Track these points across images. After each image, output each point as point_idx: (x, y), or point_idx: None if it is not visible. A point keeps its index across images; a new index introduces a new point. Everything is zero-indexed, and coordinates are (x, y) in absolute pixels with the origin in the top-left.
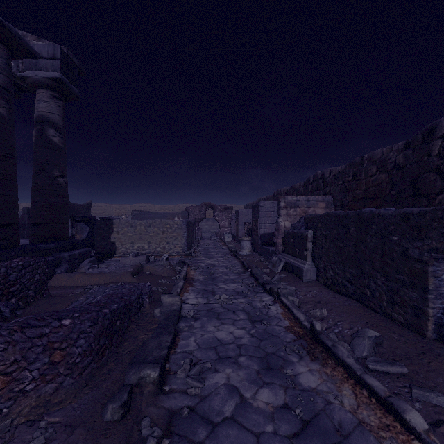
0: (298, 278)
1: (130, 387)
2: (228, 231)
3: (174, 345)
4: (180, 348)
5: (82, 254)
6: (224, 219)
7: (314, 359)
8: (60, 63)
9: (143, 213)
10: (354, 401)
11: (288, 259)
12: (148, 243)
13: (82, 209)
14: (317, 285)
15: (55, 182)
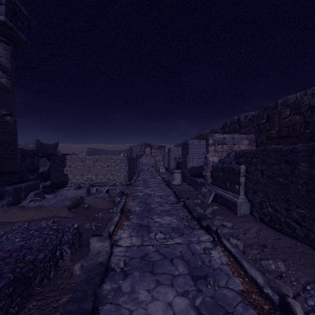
0: (231, 211)
1: None
2: (162, 164)
3: None
4: None
5: (30, 186)
6: (159, 155)
7: None
8: (5, 8)
9: (96, 150)
10: None
11: (218, 191)
12: (96, 175)
13: (51, 148)
14: (253, 220)
15: (2, 120)
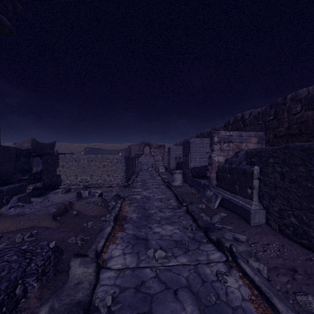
0: (242, 220)
1: None
2: (161, 164)
3: None
4: None
5: (14, 189)
6: (158, 154)
7: None
8: None
9: (94, 149)
10: None
11: (225, 195)
12: (91, 176)
13: (48, 147)
14: (271, 232)
15: None
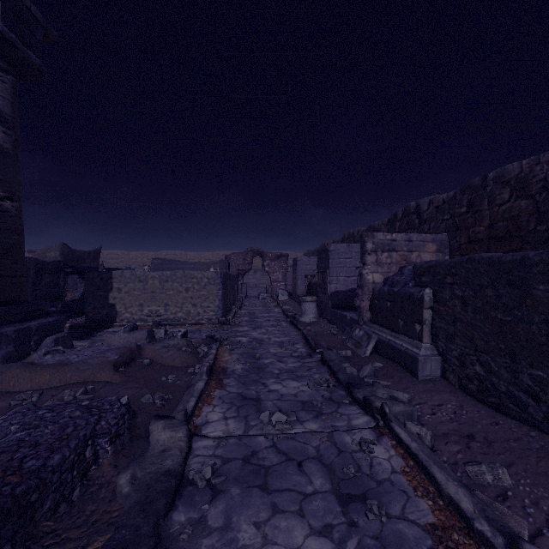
0: (407, 372)
1: None
2: (282, 286)
3: None
4: None
5: (47, 326)
6: (277, 271)
7: None
8: (1, 7)
9: (167, 262)
10: None
11: (383, 334)
12: (165, 306)
13: (88, 258)
14: (447, 389)
15: None
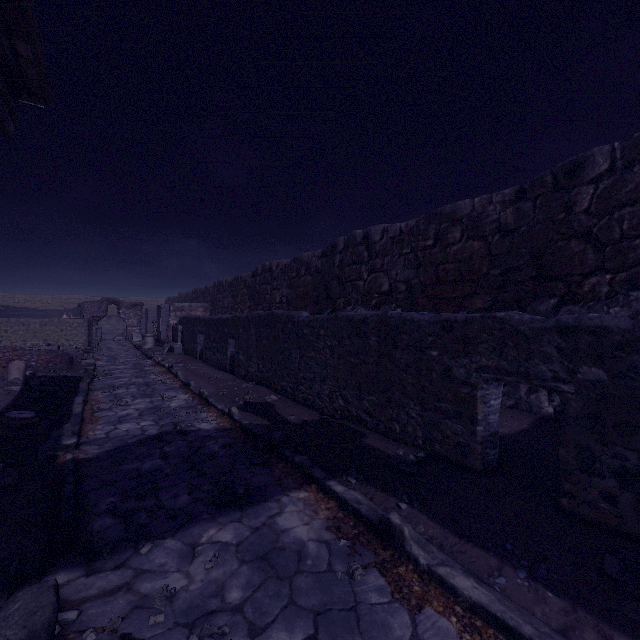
0: (173, 353)
1: (85, 368)
2: (138, 330)
3: (96, 369)
4: (99, 369)
5: None
6: (132, 317)
7: (154, 366)
8: None
9: (12, 309)
10: (158, 368)
11: (172, 344)
12: (45, 341)
13: None
14: (181, 354)
15: None
